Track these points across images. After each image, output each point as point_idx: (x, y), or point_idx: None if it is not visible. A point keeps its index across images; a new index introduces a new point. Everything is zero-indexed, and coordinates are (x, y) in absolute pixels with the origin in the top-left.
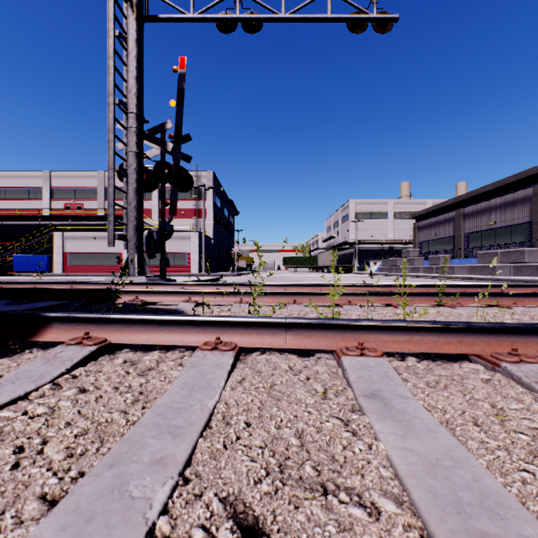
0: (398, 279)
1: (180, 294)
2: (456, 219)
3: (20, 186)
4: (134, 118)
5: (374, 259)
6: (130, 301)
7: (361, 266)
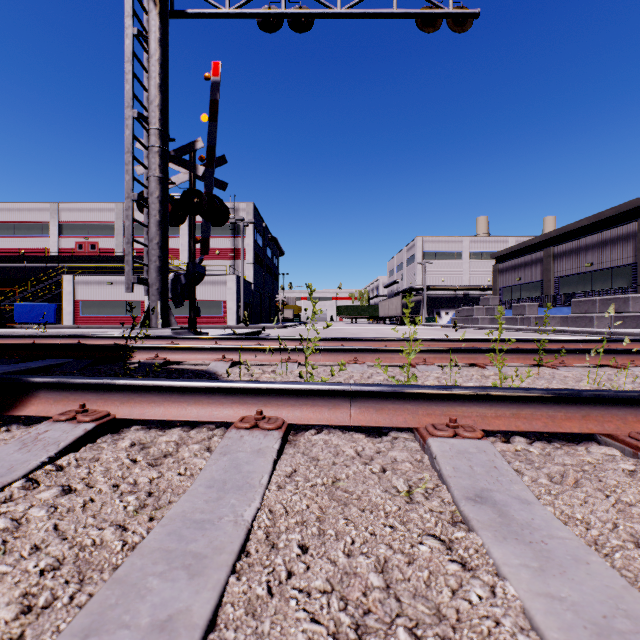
0: (476, 332)
1: (211, 351)
2: (545, 260)
3: (23, 220)
4: (157, 136)
5: (446, 308)
6: (149, 360)
7: (431, 316)
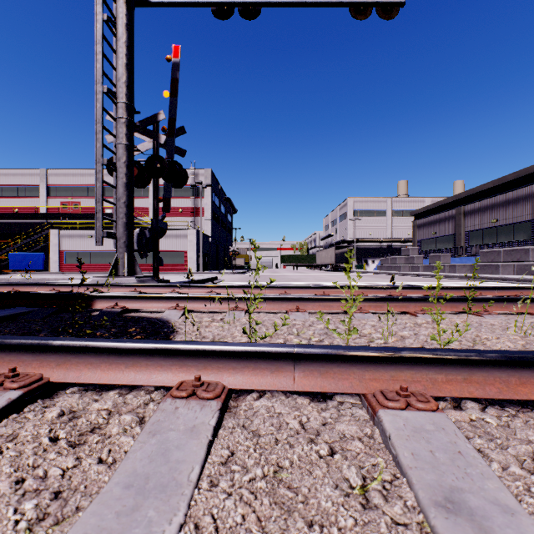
0: (399, 278)
1: (166, 300)
2: (457, 217)
3: (17, 184)
4: (124, 108)
5: (372, 257)
6: (109, 308)
7: (360, 264)
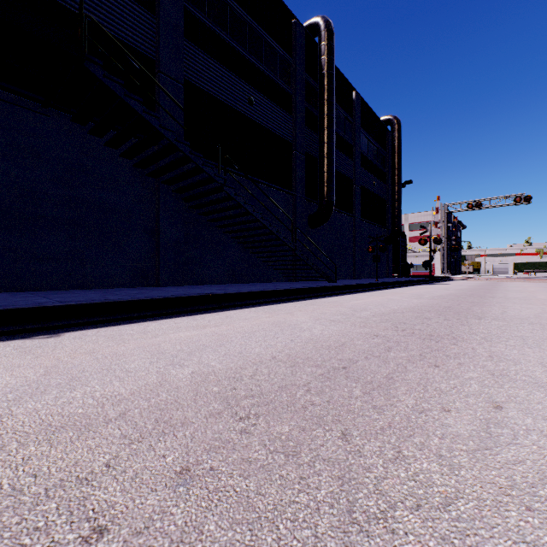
0: None
1: None
2: None
3: None
4: (446, 239)
5: None
6: None
7: None
